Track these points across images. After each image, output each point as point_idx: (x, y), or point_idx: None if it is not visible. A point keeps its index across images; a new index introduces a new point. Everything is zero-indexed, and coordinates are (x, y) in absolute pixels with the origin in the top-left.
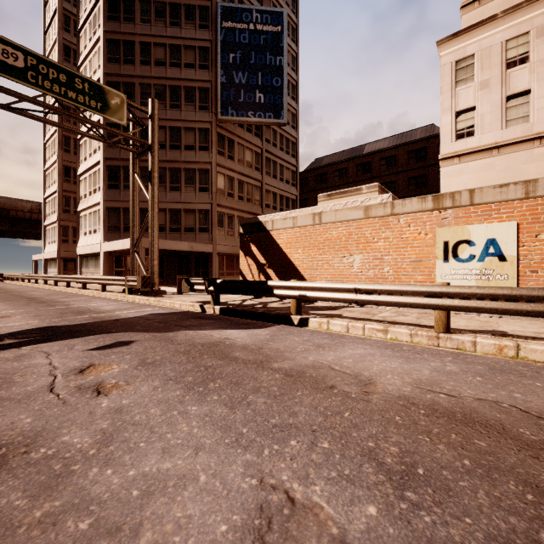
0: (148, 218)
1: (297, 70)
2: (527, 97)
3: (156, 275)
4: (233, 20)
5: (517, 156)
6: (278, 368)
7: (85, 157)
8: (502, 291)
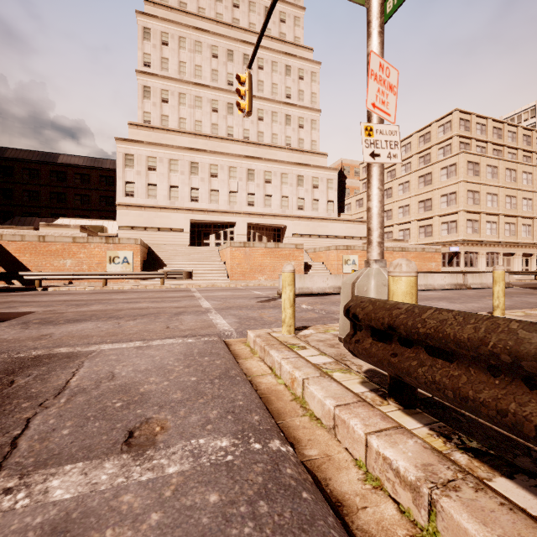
0: None
1: None
2: (156, 187)
3: None
4: None
5: (152, 213)
6: (54, 294)
7: None
8: (120, 273)
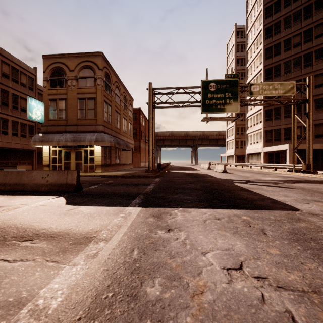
0: (304, 135)
1: None
2: None
3: (311, 163)
4: None
5: None
6: None
7: (251, 108)
8: None
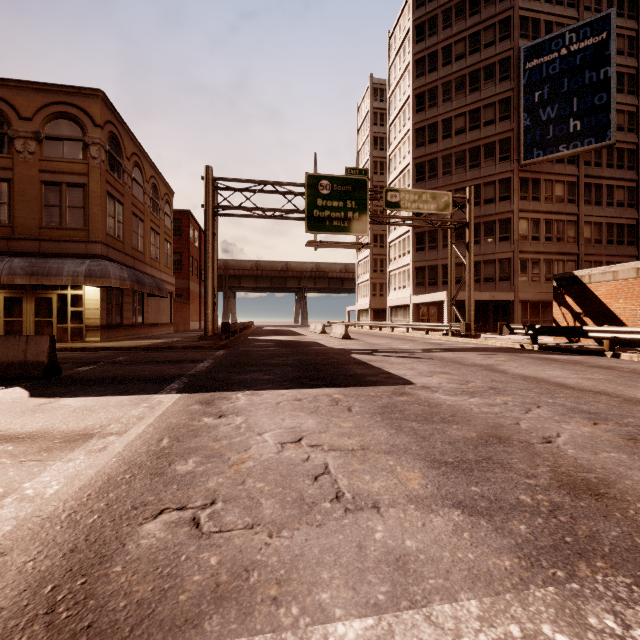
0: (464, 279)
1: (638, 51)
2: None
3: (472, 323)
4: (539, 56)
5: None
6: (586, 364)
7: (394, 227)
8: None
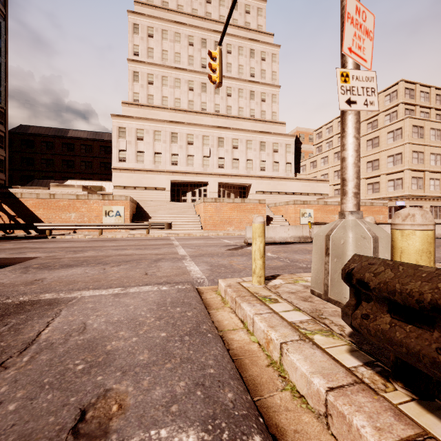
0: None
1: (6, 53)
2: (143, 154)
3: None
4: None
5: (140, 175)
6: (59, 241)
7: None
8: (113, 224)
